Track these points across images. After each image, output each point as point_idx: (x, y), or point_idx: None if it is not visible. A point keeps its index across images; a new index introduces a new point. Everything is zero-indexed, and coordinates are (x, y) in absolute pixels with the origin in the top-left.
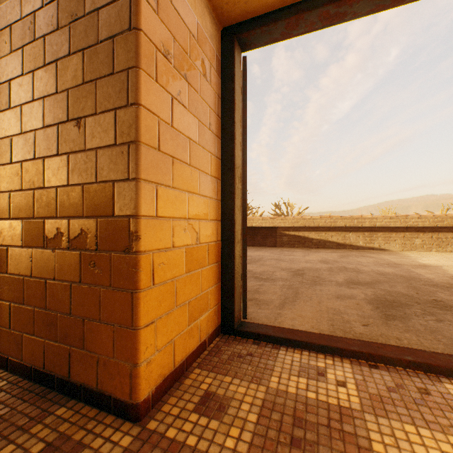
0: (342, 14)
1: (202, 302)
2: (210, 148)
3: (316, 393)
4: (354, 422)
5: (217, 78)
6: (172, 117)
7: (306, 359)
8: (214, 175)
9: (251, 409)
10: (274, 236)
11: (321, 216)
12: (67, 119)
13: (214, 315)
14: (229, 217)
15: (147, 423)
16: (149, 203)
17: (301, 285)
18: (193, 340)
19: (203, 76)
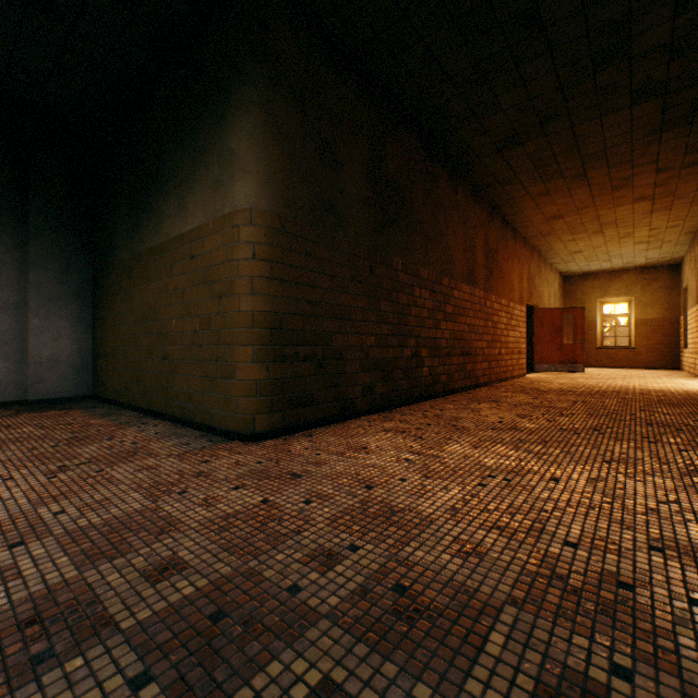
0: None
1: None
2: None
3: None
4: None
5: None
6: None
7: None
8: None
9: None
10: None
11: None
12: (695, 332)
13: None
14: None
15: None
16: None
17: None
18: None
19: None
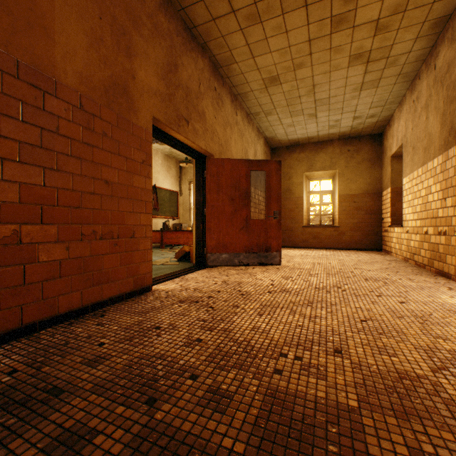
0: None
1: None
2: None
3: None
4: None
5: None
6: None
7: None
8: None
9: None
10: None
11: None
12: (442, 198)
13: None
14: None
15: None
16: None
17: None
18: None
19: None
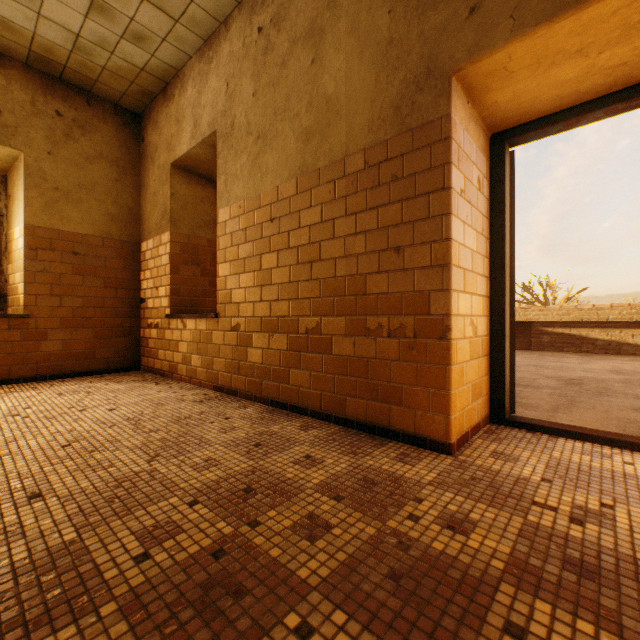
0: (633, 106)
1: (478, 387)
2: (482, 251)
3: (600, 465)
4: (637, 481)
5: (487, 184)
6: (463, 238)
7: (588, 447)
8: (485, 274)
9: (538, 463)
10: (526, 335)
11: (612, 305)
12: (387, 248)
13: (485, 403)
14: (499, 313)
15: (456, 457)
16: (454, 306)
17: (579, 395)
18: (473, 417)
19: (478, 190)
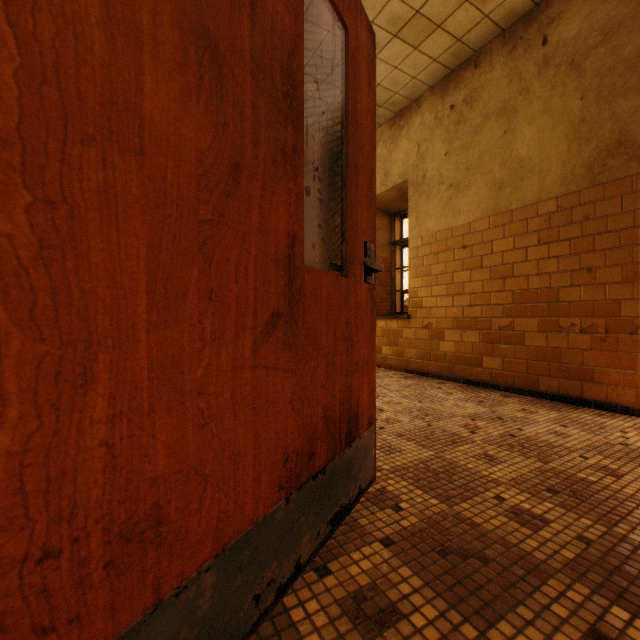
0: None
1: None
2: None
3: None
4: None
5: None
6: None
7: None
8: None
9: None
10: None
11: None
12: (579, 269)
13: None
14: None
15: None
16: None
17: None
18: None
19: None
